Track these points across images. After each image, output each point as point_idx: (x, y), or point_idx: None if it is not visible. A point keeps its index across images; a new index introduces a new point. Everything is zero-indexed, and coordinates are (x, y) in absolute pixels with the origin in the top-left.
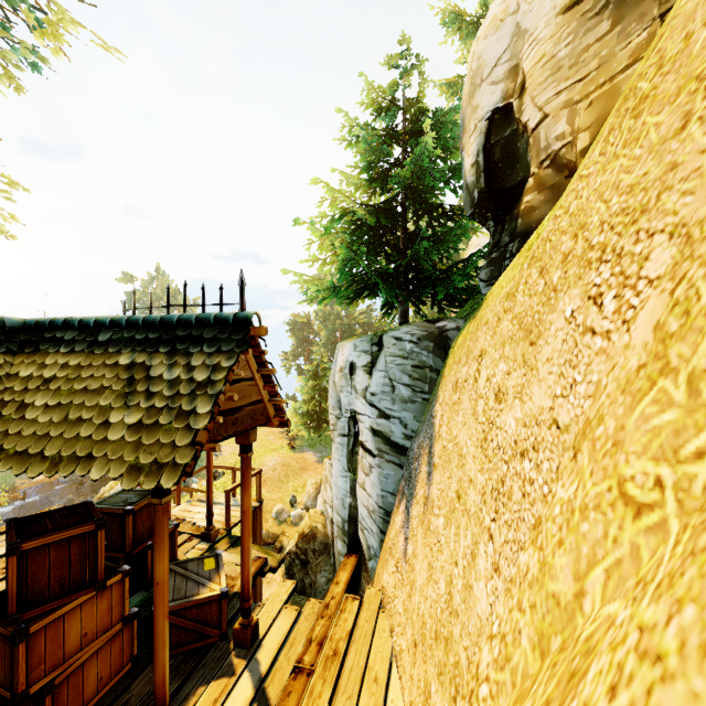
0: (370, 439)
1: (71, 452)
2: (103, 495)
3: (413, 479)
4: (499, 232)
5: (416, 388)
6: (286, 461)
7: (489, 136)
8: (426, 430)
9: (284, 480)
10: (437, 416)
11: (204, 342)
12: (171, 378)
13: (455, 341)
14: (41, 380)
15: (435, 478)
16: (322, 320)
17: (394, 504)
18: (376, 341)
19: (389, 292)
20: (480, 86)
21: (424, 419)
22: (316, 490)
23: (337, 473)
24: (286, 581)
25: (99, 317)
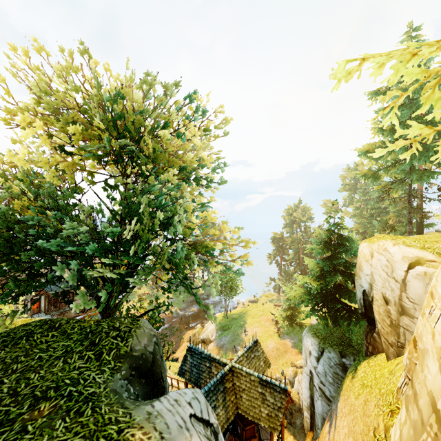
0: (317, 388)
1: (255, 416)
2: (195, 334)
3: (331, 419)
4: (369, 328)
5: (334, 381)
6: (277, 346)
7: (364, 295)
8: (335, 407)
9: (277, 358)
10: (338, 409)
11: (277, 392)
12: (272, 402)
13: (348, 373)
14: (242, 388)
15: (335, 432)
16: (291, 242)
17: (326, 417)
18: (320, 350)
19: (326, 323)
20: (361, 272)
21: (336, 398)
22: (293, 374)
23: (304, 386)
24: (290, 436)
25: (250, 371)
